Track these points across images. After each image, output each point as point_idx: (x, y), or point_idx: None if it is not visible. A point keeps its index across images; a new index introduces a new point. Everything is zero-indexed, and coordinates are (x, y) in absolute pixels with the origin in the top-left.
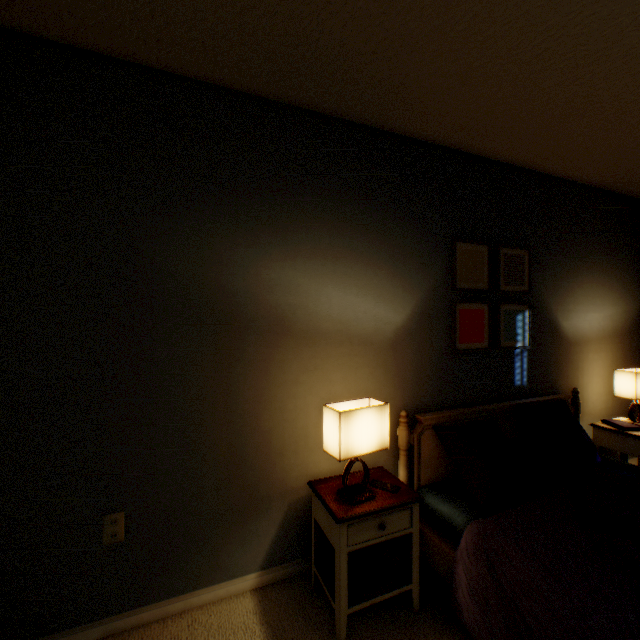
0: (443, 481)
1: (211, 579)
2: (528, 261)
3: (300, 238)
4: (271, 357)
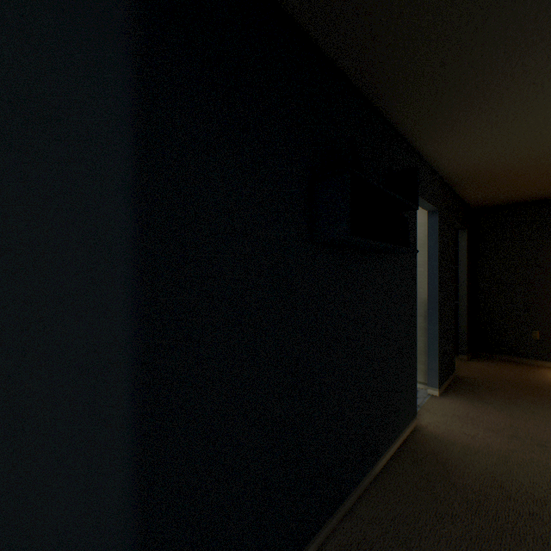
0: None
1: None
2: None
3: None
4: None
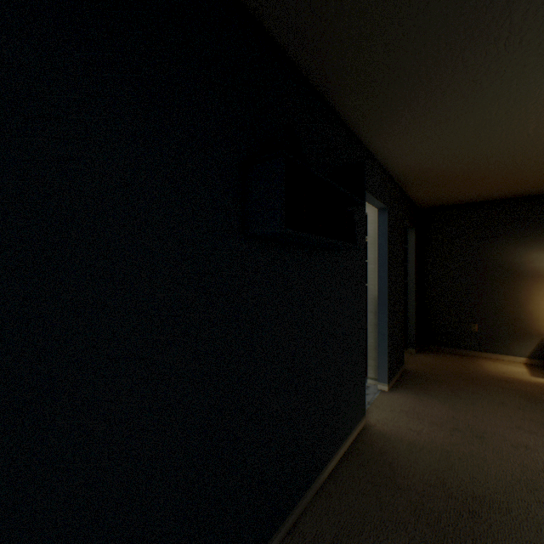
0: None
1: (505, 353)
2: None
3: None
4: (531, 285)
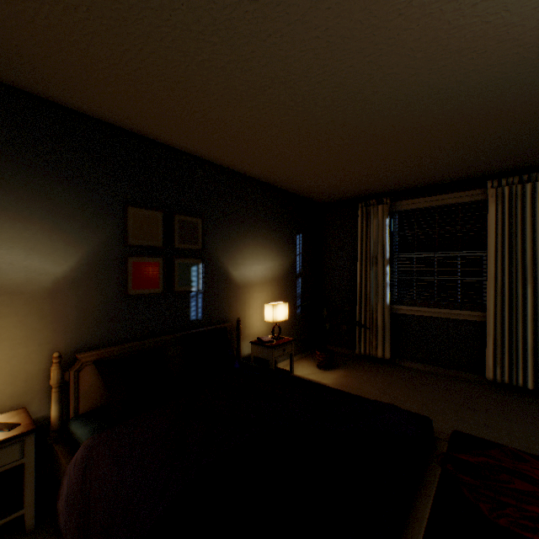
0: (101, 407)
1: None
2: (203, 227)
3: None
4: None
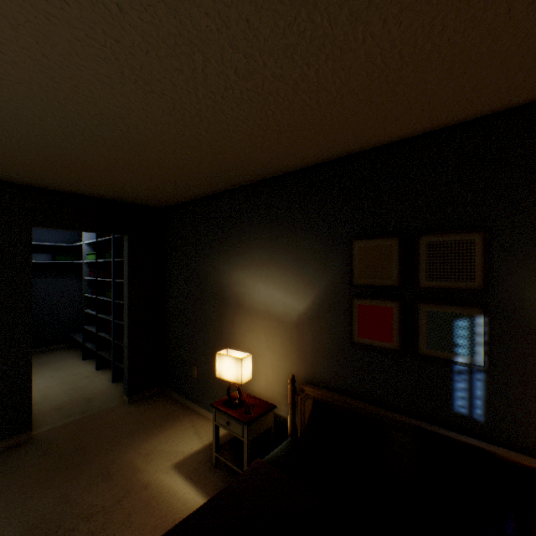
0: None
1: None
2: (483, 246)
3: (246, 256)
4: (235, 319)
